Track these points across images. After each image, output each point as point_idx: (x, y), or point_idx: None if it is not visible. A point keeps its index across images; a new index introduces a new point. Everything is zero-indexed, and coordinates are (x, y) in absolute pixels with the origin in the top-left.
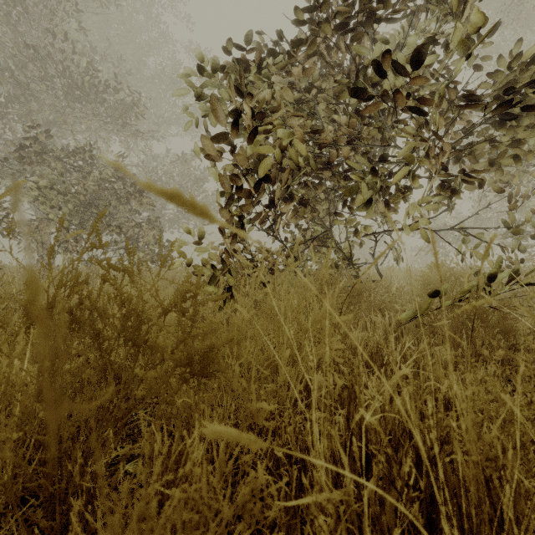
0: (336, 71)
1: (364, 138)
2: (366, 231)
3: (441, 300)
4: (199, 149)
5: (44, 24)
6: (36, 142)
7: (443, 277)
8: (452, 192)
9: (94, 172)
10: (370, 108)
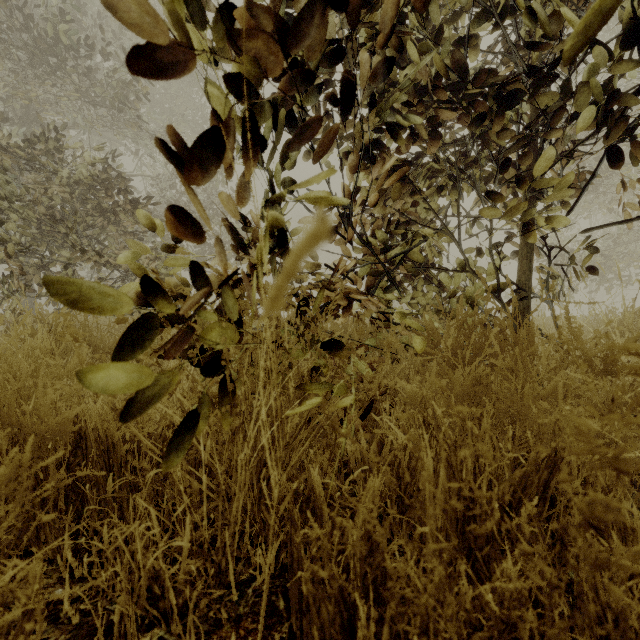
0: None
1: None
2: (553, 225)
3: None
4: None
5: None
6: None
7: None
8: None
9: (64, 172)
10: None
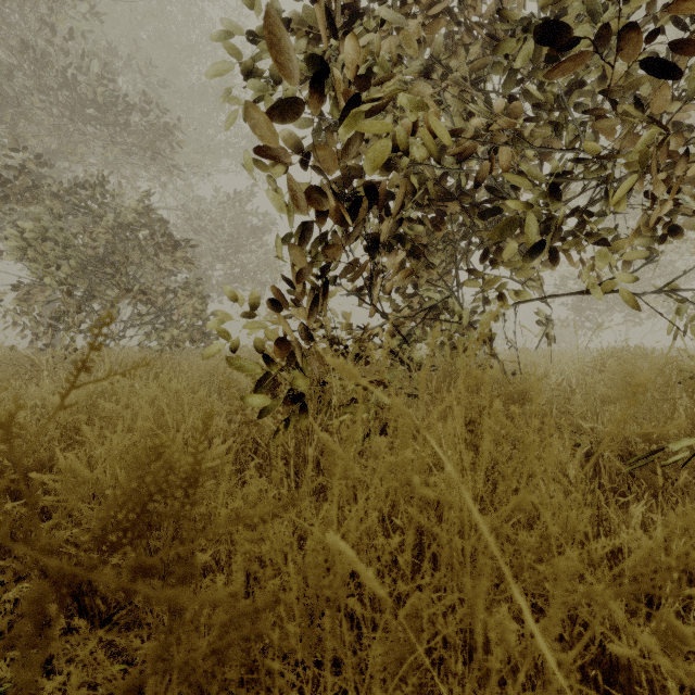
0: (470, 42)
1: (526, 139)
2: (518, 298)
3: (688, 420)
4: (249, 158)
5: (47, 18)
6: (23, 172)
7: (659, 372)
8: (672, 231)
9: (108, 216)
10: (561, 66)
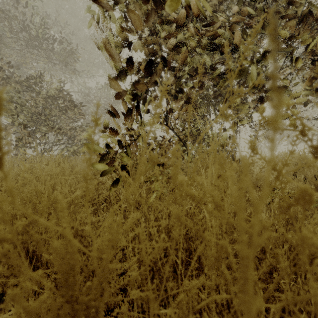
0: None
1: (247, 34)
2: (241, 123)
3: None
4: (101, 44)
5: None
6: (2, 70)
7: None
8: None
9: (43, 92)
10: None
